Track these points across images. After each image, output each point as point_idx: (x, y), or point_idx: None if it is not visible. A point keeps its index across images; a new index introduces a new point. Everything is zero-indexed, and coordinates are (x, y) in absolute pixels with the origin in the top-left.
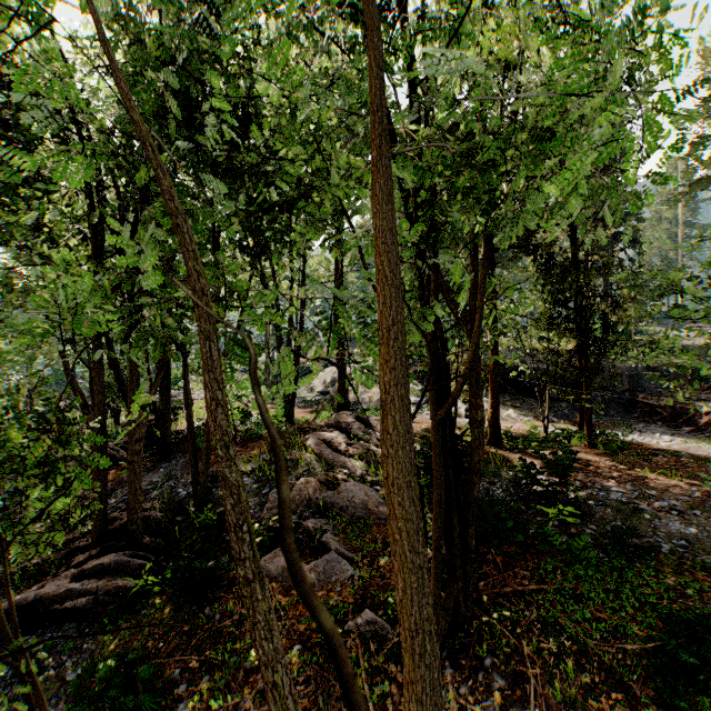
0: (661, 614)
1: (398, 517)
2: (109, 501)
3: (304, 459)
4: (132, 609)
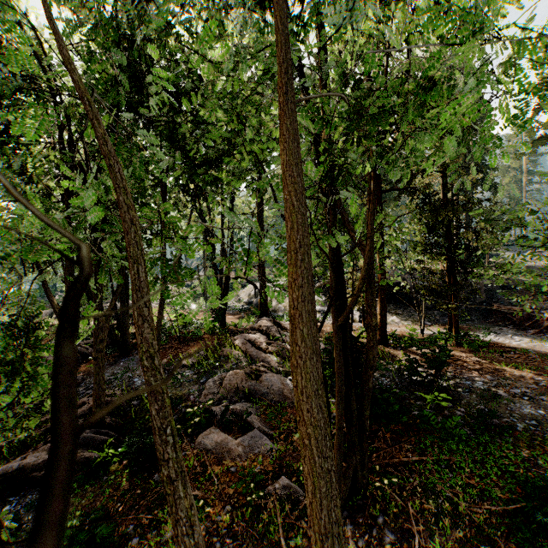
0: (519, 482)
1: (317, 425)
2: (80, 388)
3: (234, 355)
4: (96, 475)
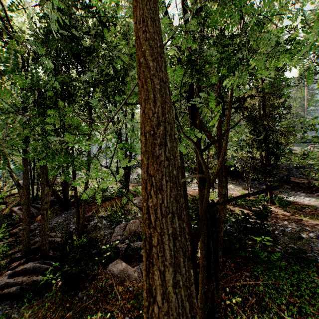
0: None
1: None
2: (36, 231)
3: (133, 210)
4: (41, 292)
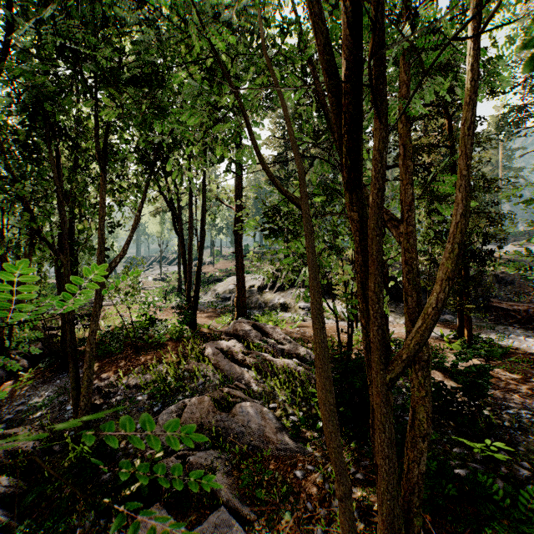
0: None
1: None
2: None
3: (201, 370)
4: None
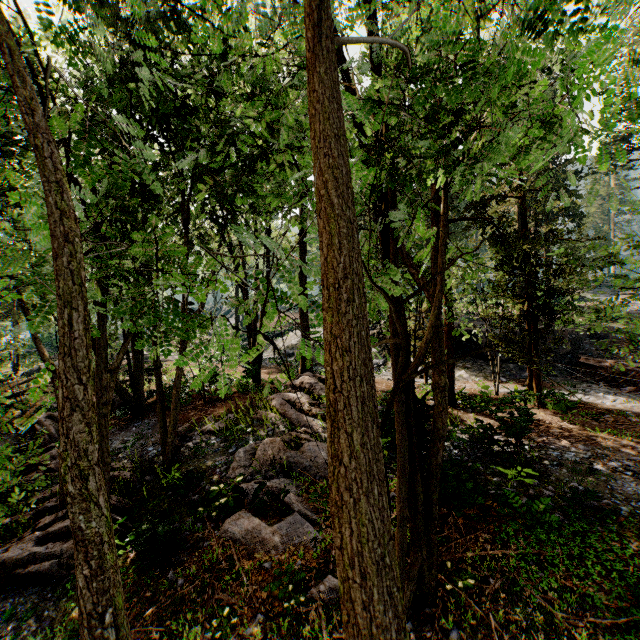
0: (632, 586)
1: None
2: None
3: (270, 418)
4: None
